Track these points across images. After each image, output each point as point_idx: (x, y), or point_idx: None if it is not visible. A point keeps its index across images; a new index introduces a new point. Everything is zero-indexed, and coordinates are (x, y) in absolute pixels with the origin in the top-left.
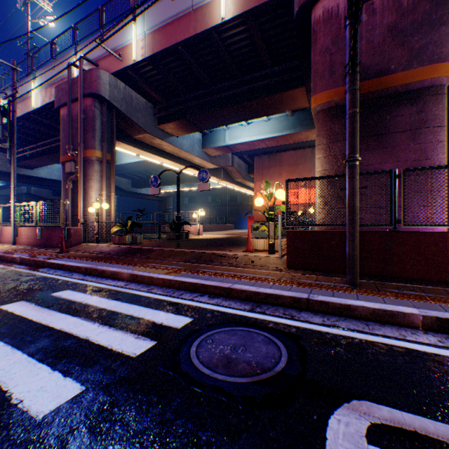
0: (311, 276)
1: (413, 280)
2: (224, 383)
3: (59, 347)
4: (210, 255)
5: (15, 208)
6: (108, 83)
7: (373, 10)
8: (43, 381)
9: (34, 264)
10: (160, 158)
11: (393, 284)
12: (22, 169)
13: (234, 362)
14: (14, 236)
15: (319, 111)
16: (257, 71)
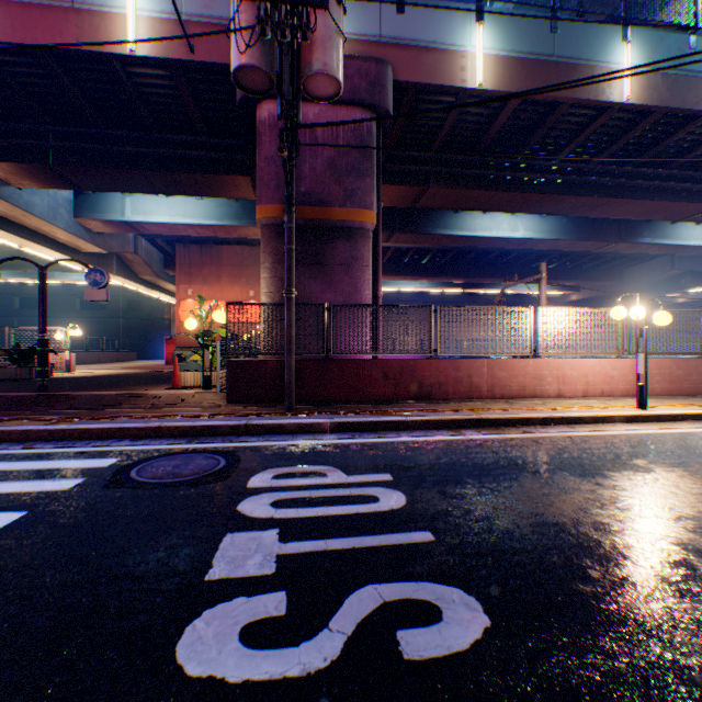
0: (254, 407)
1: (340, 402)
2: (174, 482)
3: None
4: (116, 396)
5: None
6: None
7: (317, 138)
8: None
9: None
10: None
11: (325, 406)
12: None
13: (180, 472)
14: None
15: (266, 225)
16: (185, 132)
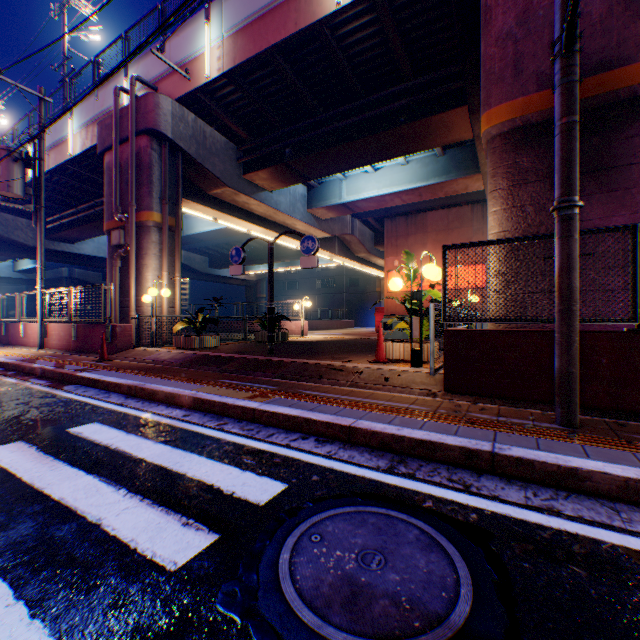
0: (487, 406)
1: None
2: None
3: (44, 541)
4: (318, 367)
5: (43, 297)
6: (170, 114)
7: None
8: None
9: (59, 378)
10: (246, 224)
11: None
12: (60, 243)
13: (365, 595)
14: (41, 337)
15: (495, 135)
16: (390, 86)
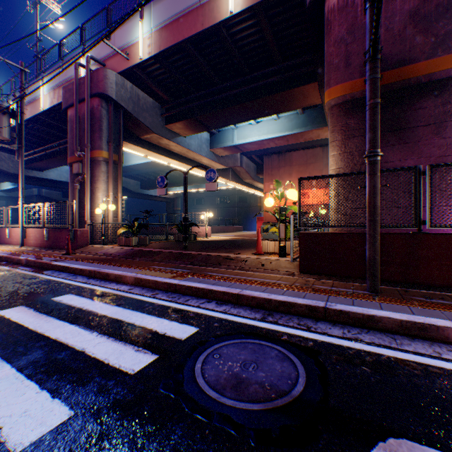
0: (326, 281)
1: (441, 287)
2: (233, 410)
3: (51, 360)
4: (217, 257)
5: (23, 210)
6: (115, 83)
7: None
8: (28, 403)
9: (39, 266)
10: (167, 159)
11: (419, 291)
12: (33, 171)
13: (245, 383)
14: (22, 238)
15: (333, 105)
16: (266, 67)
